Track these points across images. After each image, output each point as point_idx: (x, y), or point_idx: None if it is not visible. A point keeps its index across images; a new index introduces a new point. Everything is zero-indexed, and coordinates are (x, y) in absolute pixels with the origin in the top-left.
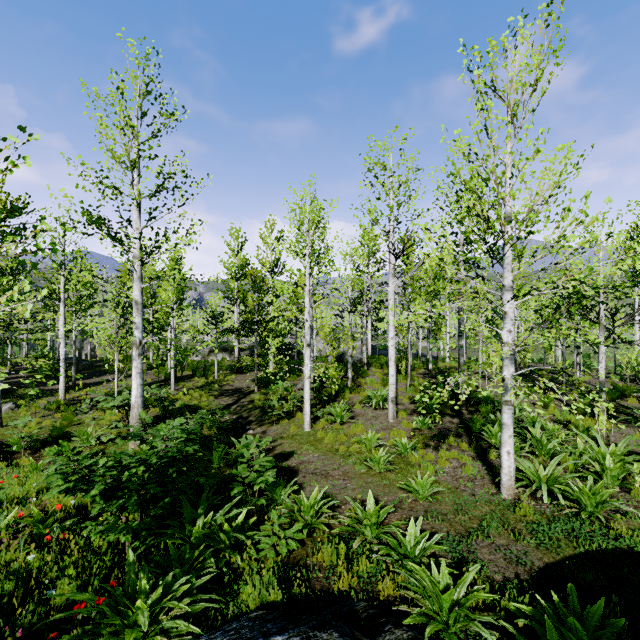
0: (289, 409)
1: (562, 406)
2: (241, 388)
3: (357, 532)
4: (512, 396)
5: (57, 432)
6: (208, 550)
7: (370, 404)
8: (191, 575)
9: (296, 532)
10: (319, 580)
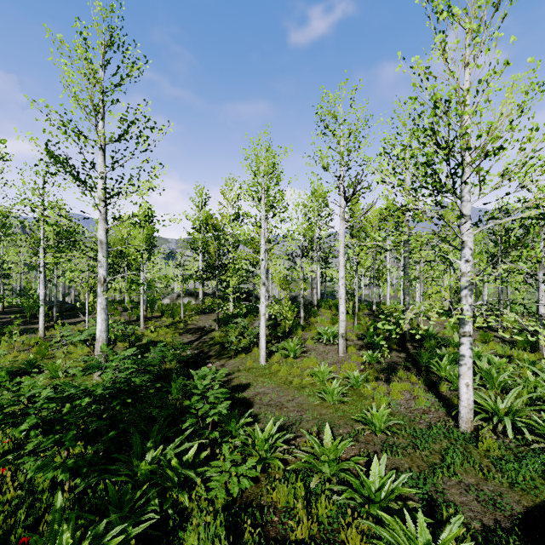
0: (246, 345)
1: (528, 336)
2: (204, 327)
3: (314, 467)
4: (471, 327)
5: (29, 365)
6: (151, 491)
7: (321, 340)
8: (127, 523)
9: (249, 468)
10: (274, 525)
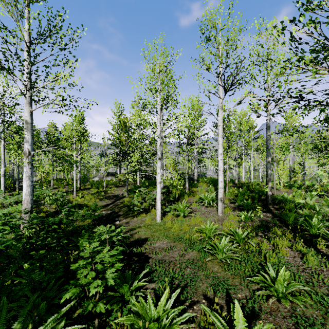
0: (147, 207)
1: None
2: (118, 194)
3: None
4: None
5: None
6: None
7: (203, 203)
8: None
9: None
10: None
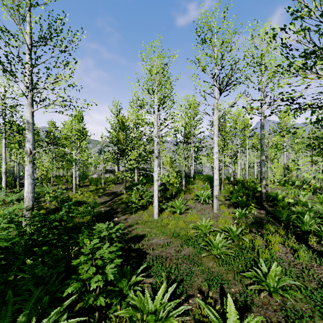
0: (144, 204)
1: None
2: (116, 191)
3: None
4: None
5: None
6: None
7: (199, 200)
8: None
9: None
10: None
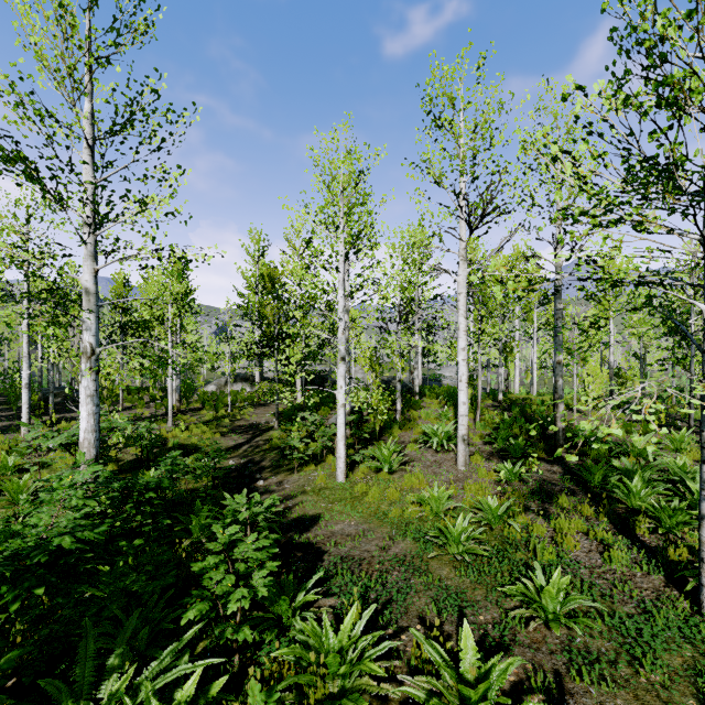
0: (317, 451)
1: None
2: (258, 423)
3: None
4: None
5: None
6: None
7: (429, 444)
8: None
9: None
10: None
